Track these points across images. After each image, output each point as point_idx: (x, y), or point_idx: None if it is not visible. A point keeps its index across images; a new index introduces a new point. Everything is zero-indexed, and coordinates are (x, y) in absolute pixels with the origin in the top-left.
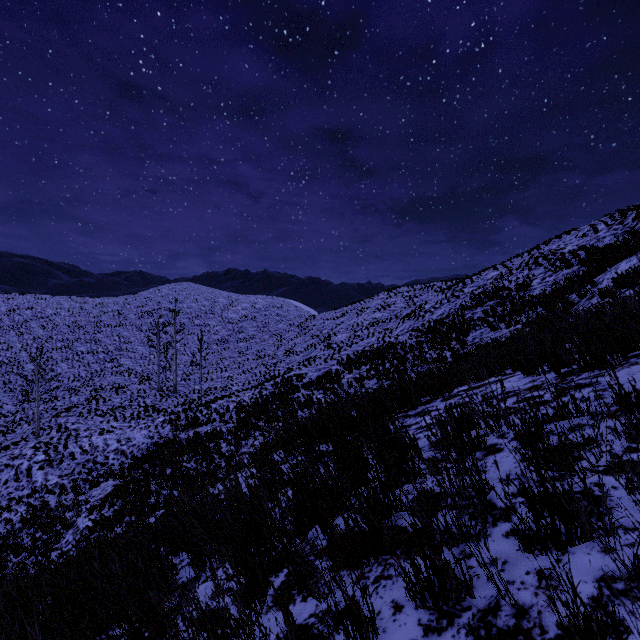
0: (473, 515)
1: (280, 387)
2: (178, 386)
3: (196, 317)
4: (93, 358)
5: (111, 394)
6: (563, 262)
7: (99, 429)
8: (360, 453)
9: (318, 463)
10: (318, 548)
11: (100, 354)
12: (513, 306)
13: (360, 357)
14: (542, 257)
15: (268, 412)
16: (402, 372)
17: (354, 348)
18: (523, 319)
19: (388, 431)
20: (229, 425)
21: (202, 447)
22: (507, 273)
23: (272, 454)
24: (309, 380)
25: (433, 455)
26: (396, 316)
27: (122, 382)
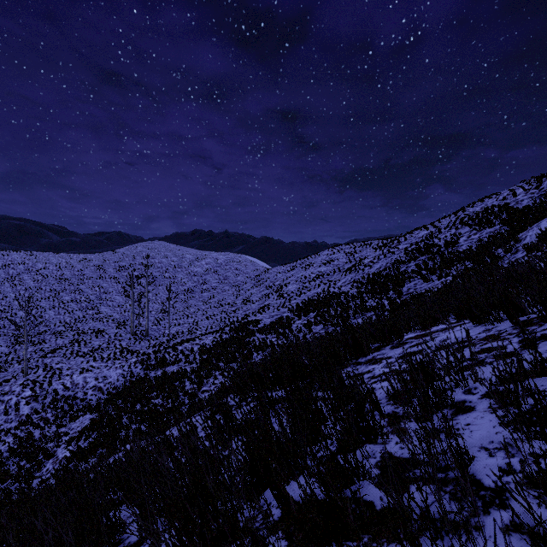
0: (455, 494)
1: (238, 331)
2: (150, 330)
3: (166, 271)
4: (77, 306)
5: (91, 337)
6: (486, 222)
7: (80, 368)
8: (316, 408)
9: (271, 410)
10: (271, 519)
11: (83, 303)
12: (443, 260)
13: (308, 305)
14: (467, 218)
15: (227, 354)
16: (345, 318)
17: (303, 297)
18: (453, 272)
19: (344, 383)
20: (193, 365)
21: (168, 385)
22: (436, 232)
23: (227, 399)
24: (263, 325)
25: (393, 410)
26: (339, 270)
27: (101, 327)
